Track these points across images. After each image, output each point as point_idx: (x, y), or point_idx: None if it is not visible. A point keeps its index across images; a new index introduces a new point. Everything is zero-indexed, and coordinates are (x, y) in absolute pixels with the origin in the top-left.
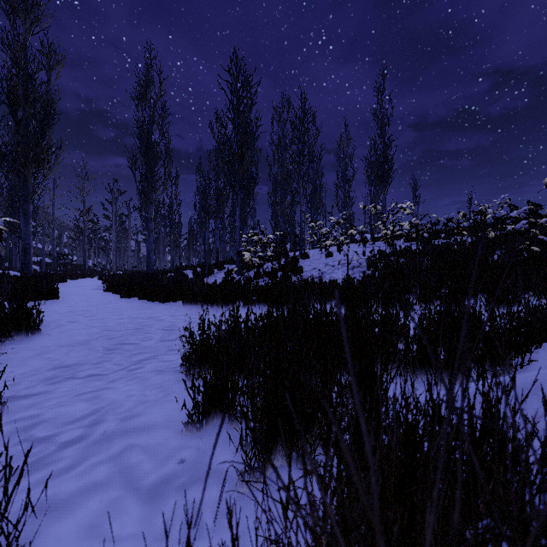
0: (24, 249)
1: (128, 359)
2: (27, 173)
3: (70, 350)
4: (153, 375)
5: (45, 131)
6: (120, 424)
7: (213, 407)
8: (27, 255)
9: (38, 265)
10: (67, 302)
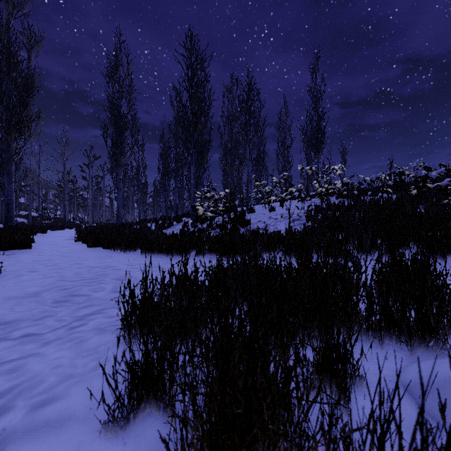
0: (7, 204)
1: (74, 313)
2: (10, 138)
3: (17, 303)
4: (92, 336)
5: (26, 101)
6: (27, 415)
7: (144, 394)
8: (10, 209)
9: (26, 218)
10: (37, 251)
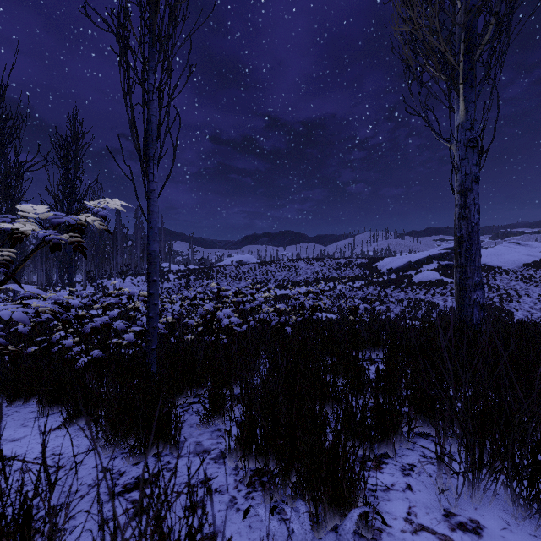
0: None
1: None
2: None
3: None
4: None
5: None
6: None
7: None
8: None
9: None
10: None
